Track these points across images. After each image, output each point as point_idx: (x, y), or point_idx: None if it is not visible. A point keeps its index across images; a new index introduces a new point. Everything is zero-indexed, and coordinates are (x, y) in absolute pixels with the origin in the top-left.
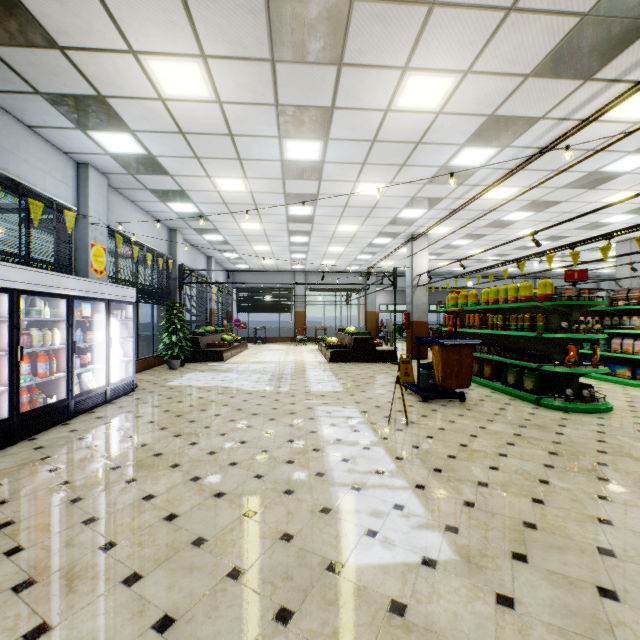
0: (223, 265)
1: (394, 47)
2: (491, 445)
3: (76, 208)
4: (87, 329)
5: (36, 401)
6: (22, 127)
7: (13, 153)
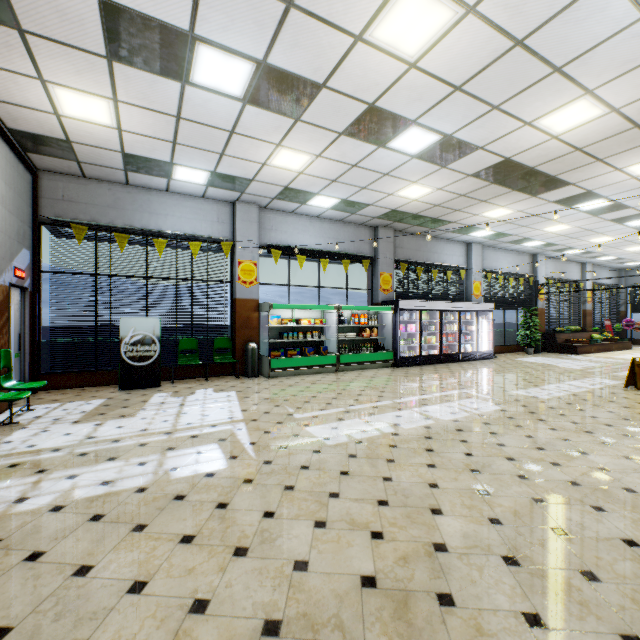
0: (607, 266)
1: (597, 171)
2: None
3: (465, 266)
4: (468, 325)
5: (447, 351)
6: (444, 241)
7: (441, 253)
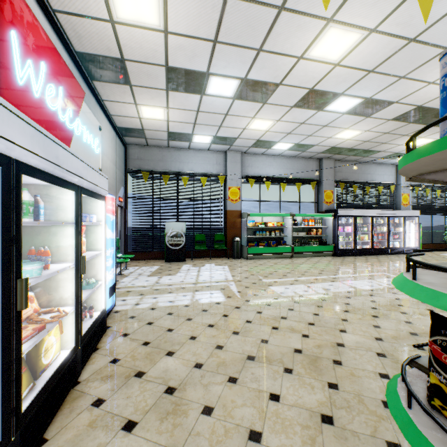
0: None
1: None
2: None
3: (395, 183)
4: (396, 227)
5: (377, 246)
6: (376, 164)
7: (374, 174)
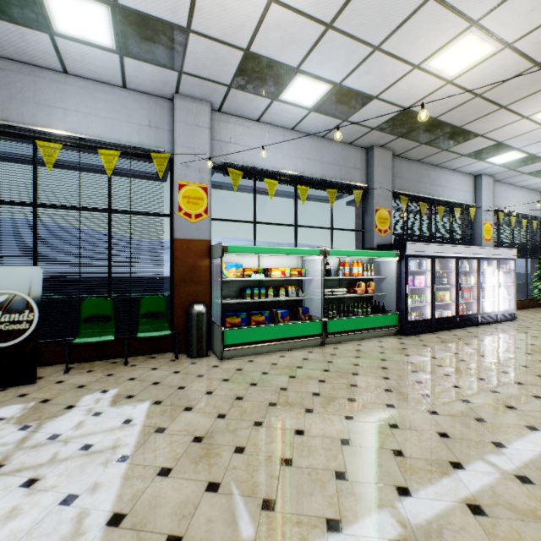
0: None
1: None
2: None
3: (474, 204)
4: (483, 276)
5: (463, 311)
6: (449, 172)
7: (446, 187)
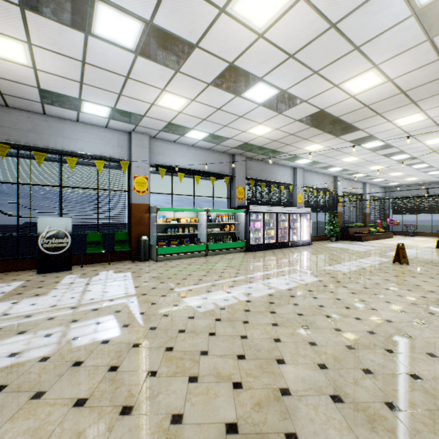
0: (378, 185)
1: (376, 121)
2: (424, 272)
3: (293, 183)
4: (294, 222)
5: (281, 240)
6: (279, 166)
7: (277, 174)
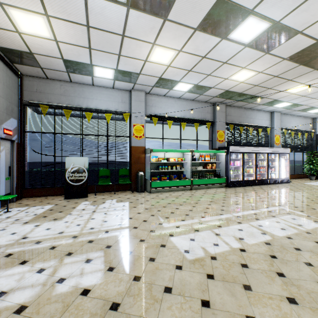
0: None
1: None
2: None
3: (270, 126)
4: (272, 161)
5: (260, 178)
6: (256, 111)
7: (255, 118)
